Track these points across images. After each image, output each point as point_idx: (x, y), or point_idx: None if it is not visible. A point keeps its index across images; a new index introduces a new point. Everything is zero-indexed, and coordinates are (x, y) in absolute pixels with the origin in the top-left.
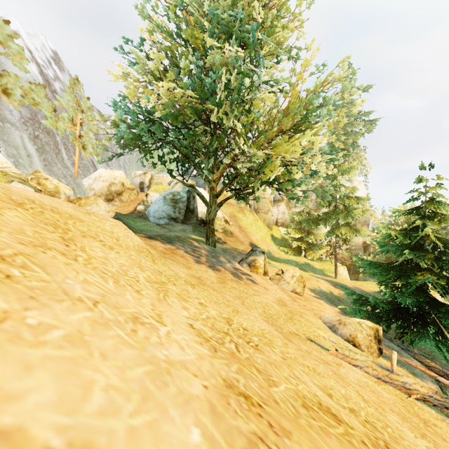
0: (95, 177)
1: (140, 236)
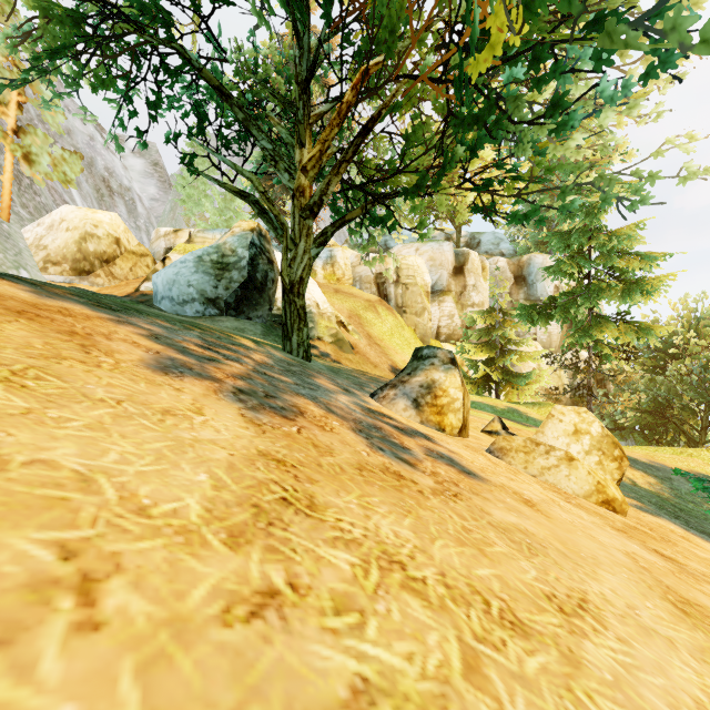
0: (50, 223)
1: None
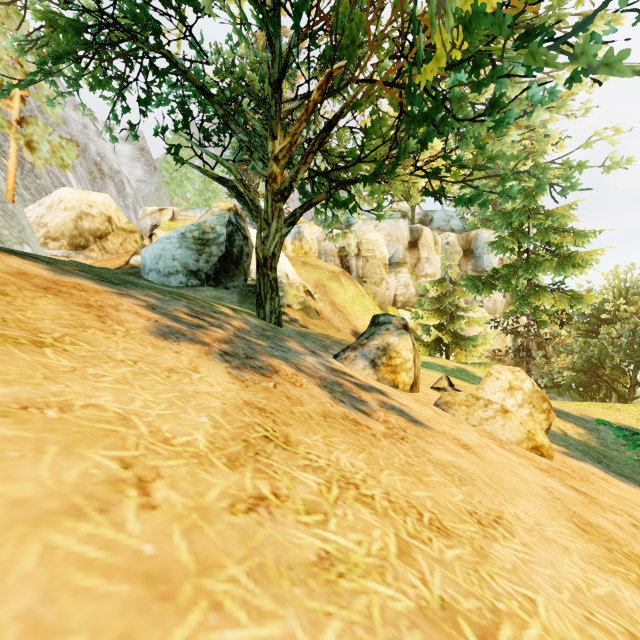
0: (50, 203)
1: None
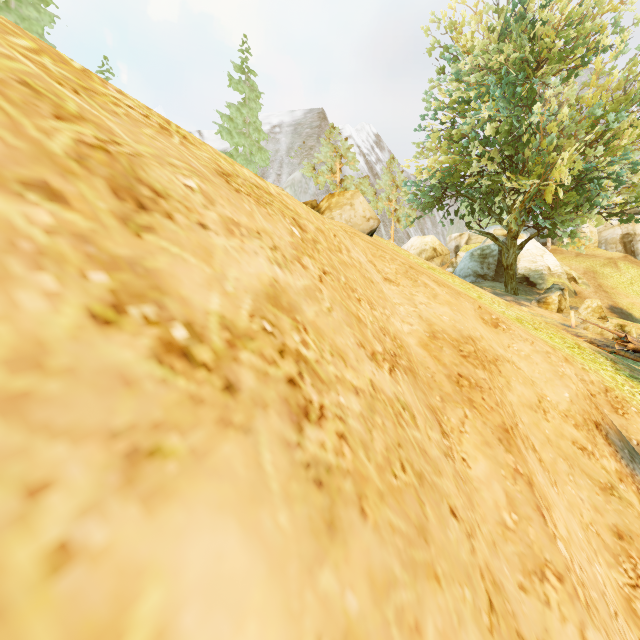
0: (407, 247)
1: None
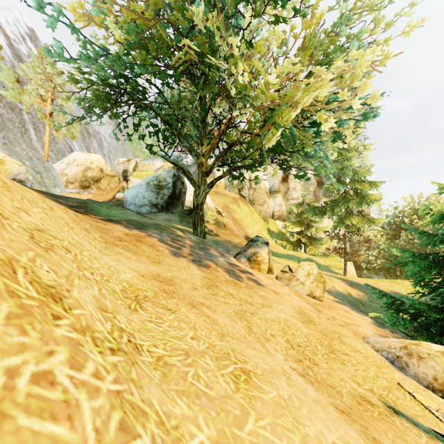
0: (68, 161)
1: (93, 218)
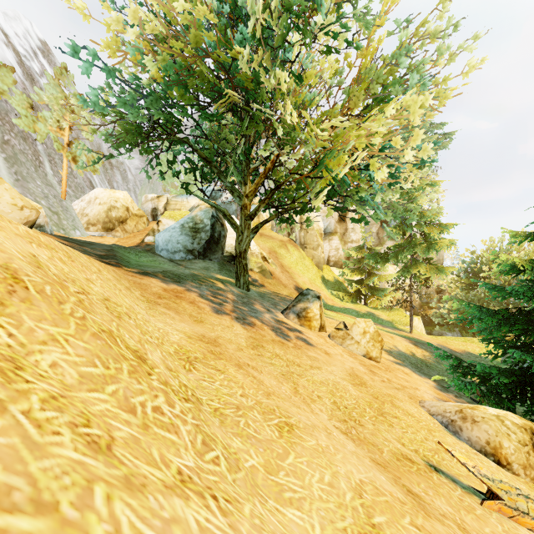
0: (89, 199)
1: (127, 271)
